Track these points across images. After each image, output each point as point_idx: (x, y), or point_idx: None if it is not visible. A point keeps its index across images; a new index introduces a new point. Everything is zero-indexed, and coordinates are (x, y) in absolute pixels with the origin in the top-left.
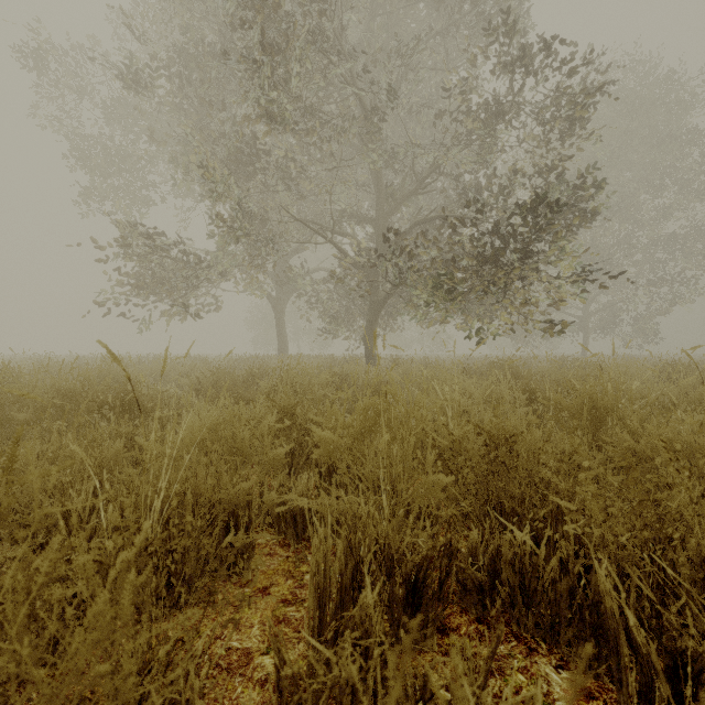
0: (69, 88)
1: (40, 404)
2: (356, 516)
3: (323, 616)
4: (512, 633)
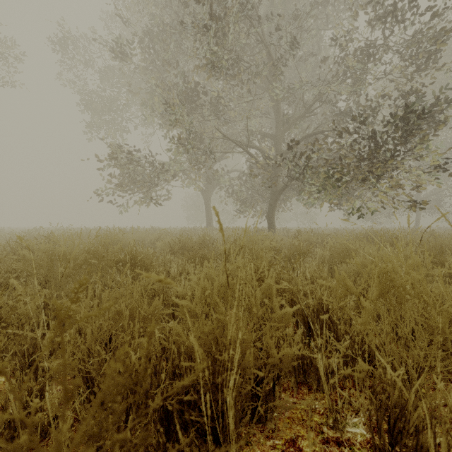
0: (80, 61)
1: (77, 262)
2: (384, 380)
3: None
4: None
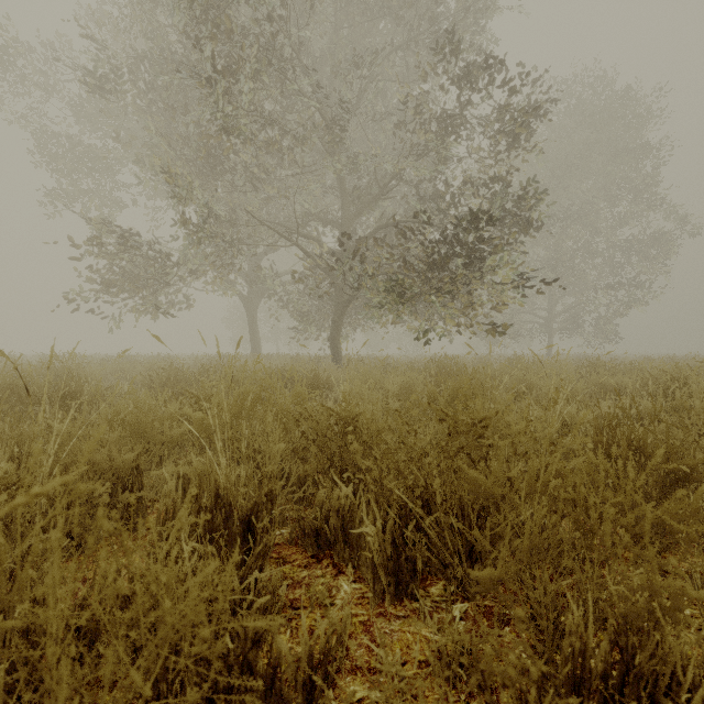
0: (35, 86)
1: None
2: (227, 480)
3: None
4: (333, 563)
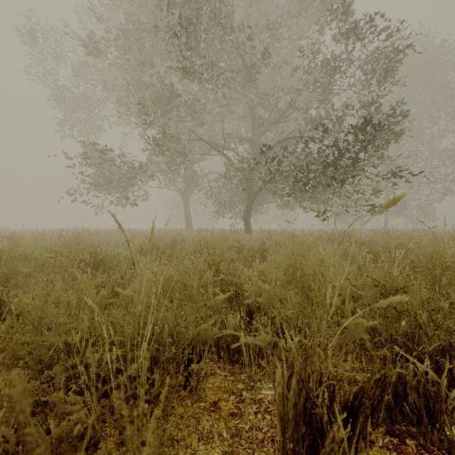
0: (51, 55)
1: (38, 262)
2: (285, 348)
3: (284, 438)
4: (421, 446)
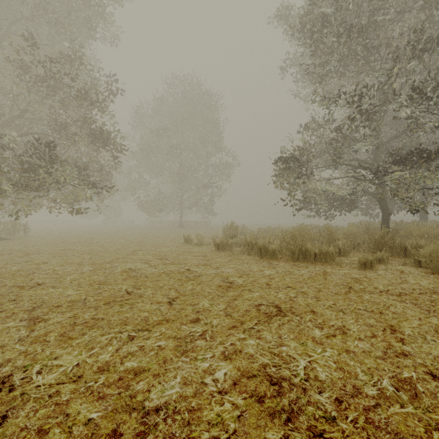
0: None
1: None
2: None
3: None
4: None
